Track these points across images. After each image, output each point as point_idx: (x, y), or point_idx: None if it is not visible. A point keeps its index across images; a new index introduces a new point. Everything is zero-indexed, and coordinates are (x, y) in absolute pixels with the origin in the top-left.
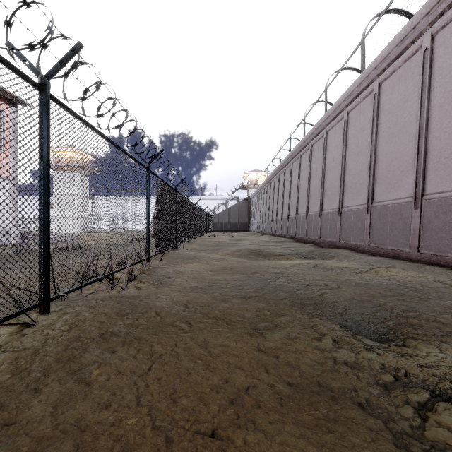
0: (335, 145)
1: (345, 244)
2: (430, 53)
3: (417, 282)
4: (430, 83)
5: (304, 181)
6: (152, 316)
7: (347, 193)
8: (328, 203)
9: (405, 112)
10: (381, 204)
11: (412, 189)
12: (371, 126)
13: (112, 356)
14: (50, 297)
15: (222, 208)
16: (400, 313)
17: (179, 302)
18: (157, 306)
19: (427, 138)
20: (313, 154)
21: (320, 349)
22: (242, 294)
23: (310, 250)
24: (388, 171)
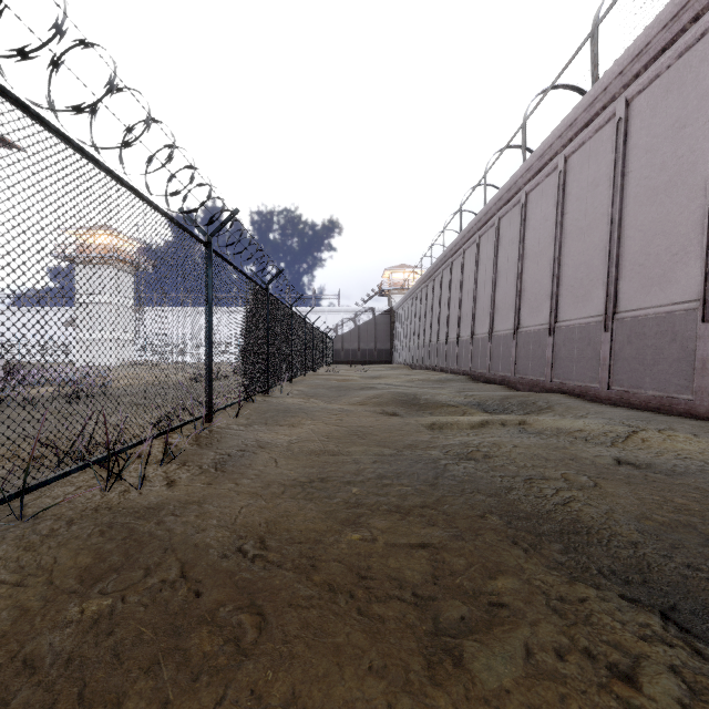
0: (542, 216)
1: (561, 385)
2: None
3: None
4: None
5: (485, 279)
6: (169, 581)
7: (566, 298)
8: (528, 314)
9: (680, 147)
10: (632, 315)
11: (696, 286)
12: (610, 177)
13: None
14: None
15: (349, 326)
16: None
17: (248, 529)
18: (191, 546)
19: None
20: (502, 233)
21: None
22: (392, 504)
23: (501, 396)
24: (647, 256)
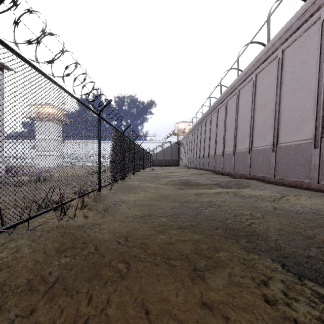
0: (246, 100)
1: (254, 175)
2: None
3: None
4: None
5: (220, 128)
6: (91, 252)
7: (256, 137)
8: (240, 144)
9: (305, 71)
10: (284, 145)
11: (311, 132)
12: (275, 84)
13: (28, 321)
14: None
15: (159, 149)
16: None
17: (120, 234)
18: (98, 240)
19: None
20: (228, 108)
21: (271, 301)
22: (178, 224)
23: (227, 180)
24: (291, 119)
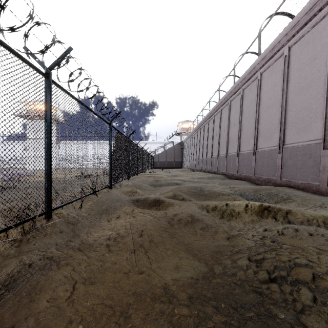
0: (272, 84)
1: (288, 182)
2: None
3: None
4: None
5: (234, 123)
6: None
7: (290, 130)
8: (263, 141)
9: None
10: None
11: None
12: (326, 52)
13: None
14: None
15: (161, 150)
16: None
17: None
18: None
19: None
20: (245, 97)
21: None
22: None
23: (252, 189)
24: None
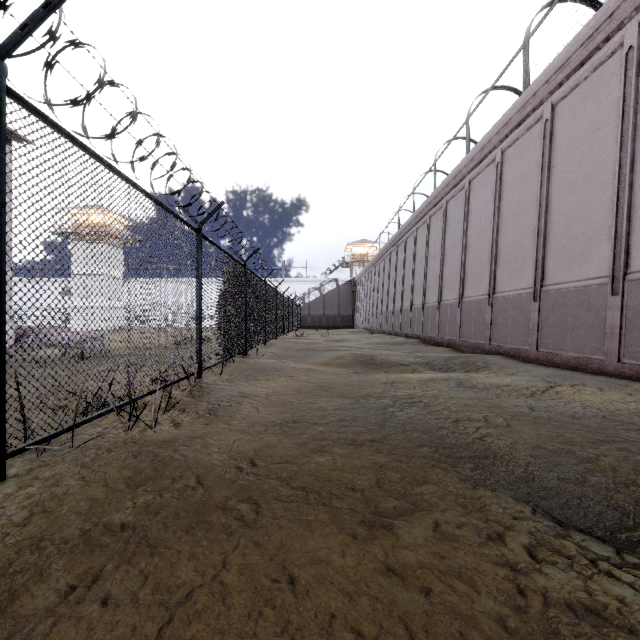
0: (483, 201)
1: (498, 347)
2: (637, 53)
3: (630, 412)
4: (637, 100)
5: (434, 254)
6: (190, 485)
7: (502, 272)
8: (471, 286)
9: (594, 147)
10: (556, 288)
11: (607, 265)
12: (539, 170)
13: (90, 593)
14: (7, 451)
15: (315, 295)
16: (631, 477)
17: (241, 454)
18: (202, 464)
19: (633, 186)
20: (449, 215)
21: (507, 565)
22: (349, 438)
23: (446, 357)
24: (568, 238)
